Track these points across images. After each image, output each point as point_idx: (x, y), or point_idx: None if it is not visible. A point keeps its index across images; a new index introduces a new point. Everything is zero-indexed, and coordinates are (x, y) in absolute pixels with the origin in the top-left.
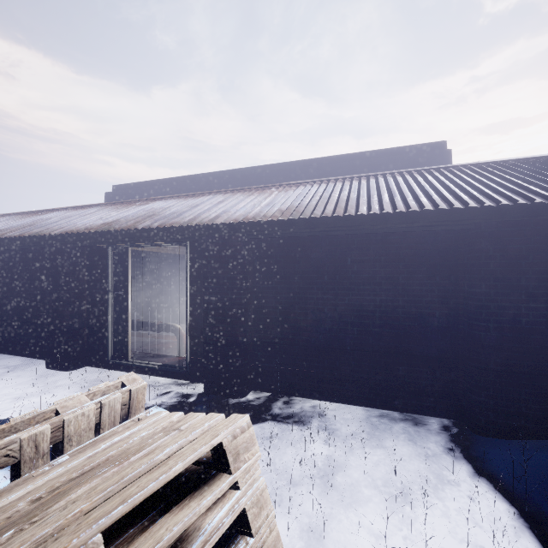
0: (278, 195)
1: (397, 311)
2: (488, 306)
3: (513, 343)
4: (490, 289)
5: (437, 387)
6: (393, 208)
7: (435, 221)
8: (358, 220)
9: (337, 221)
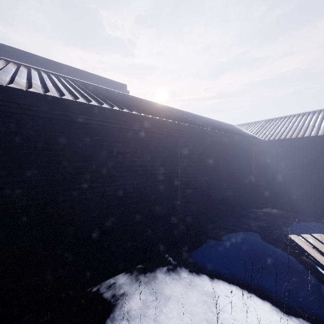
0: (8, 67)
1: (147, 189)
2: (193, 180)
3: (200, 198)
4: (193, 171)
5: (166, 233)
6: (152, 115)
7: (173, 129)
8: (131, 118)
9: (115, 114)
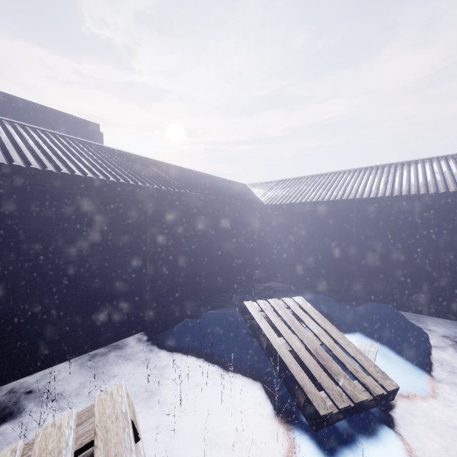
0: None
1: (102, 262)
2: (163, 250)
3: (173, 271)
4: (164, 240)
5: (131, 314)
6: (104, 176)
7: (135, 192)
8: (73, 180)
9: (49, 176)
